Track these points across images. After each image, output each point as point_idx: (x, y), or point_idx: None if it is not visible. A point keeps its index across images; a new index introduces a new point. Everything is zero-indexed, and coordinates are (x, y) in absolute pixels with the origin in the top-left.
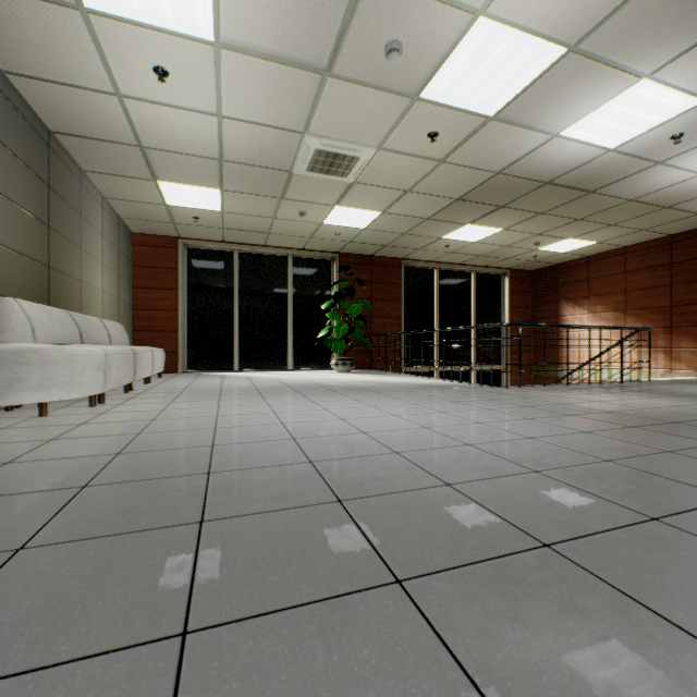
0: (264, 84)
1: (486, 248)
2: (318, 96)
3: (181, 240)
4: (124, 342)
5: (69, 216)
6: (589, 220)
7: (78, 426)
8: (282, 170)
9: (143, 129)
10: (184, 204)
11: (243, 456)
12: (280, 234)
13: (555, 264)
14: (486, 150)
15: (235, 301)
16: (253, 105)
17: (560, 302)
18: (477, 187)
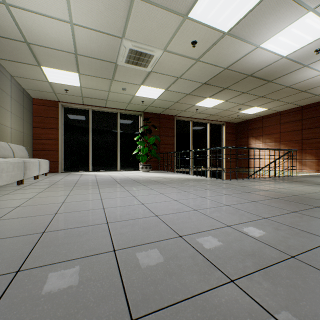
0: (96, 1)
1: (215, 111)
2: (129, 12)
3: (60, 102)
4: (24, 156)
5: None
6: (266, 97)
7: None
8: (111, 62)
9: (26, 30)
10: (59, 81)
11: (60, 245)
12: (113, 101)
13: (247, 119)
14: (221, 54)
15: (90, 135)
16: (91, 16)
17: (249, 138)
18: (214, 77)
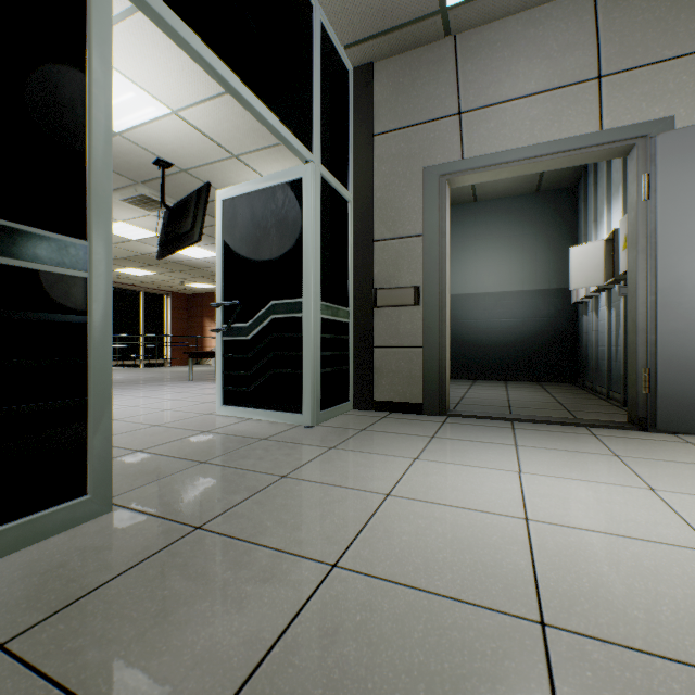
0: None
1: (150, 280)
2: None
3: None
4: None
5: None
6: (207, 278)
7: None
8: None
9: None
10: None
11: None
12: None
13: (202, 293)
14: (135, 247)
15: None
16: None
17: (205, 318)
18: (134, 256)
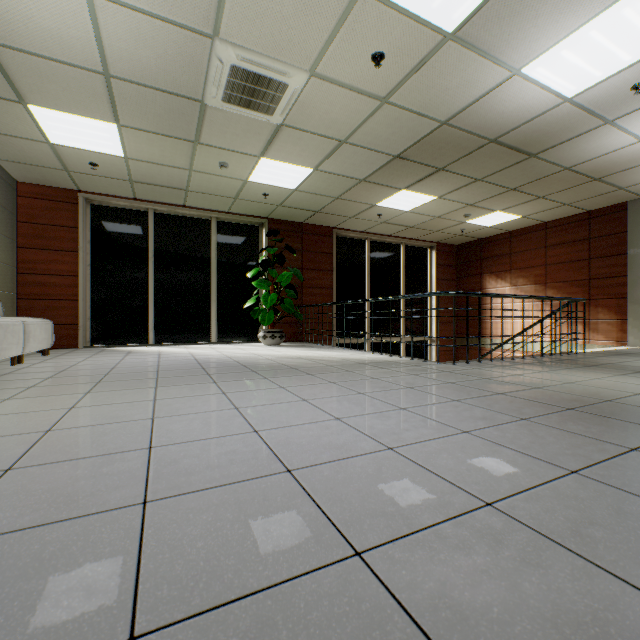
0: None
1: (417, 219)
2: None
3: (81, 194)
4: None
5: None
6: (522, 190)
7: None
8: (192, 99)
9: None
10: (73, 143)
11: None
12: (200, 192)
13: (479, 238)
14: (436, 88)
15: (150, 266)
16: None
17: (483, 275)
18: (419, 142)
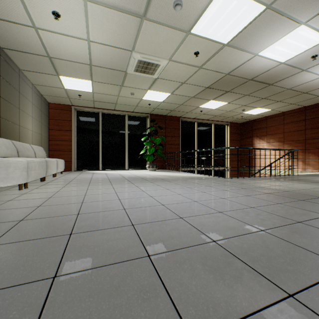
0: (111, 23)
1: (219, 112)
2: (139, 30)
3: (73, 106)
4: (43, 156)
5: (12, 92)
6: (268, 99)
7: (7, 202)
8: (122, 71)
9: (49, 47)
10: (73, 88)
11: (94, 221)
12: (121, 104)
13: (251, 120)
14: (222, 62)
15: (100, 136)
16: (105, 34)
17: (253, 137)
18: (217, 81)
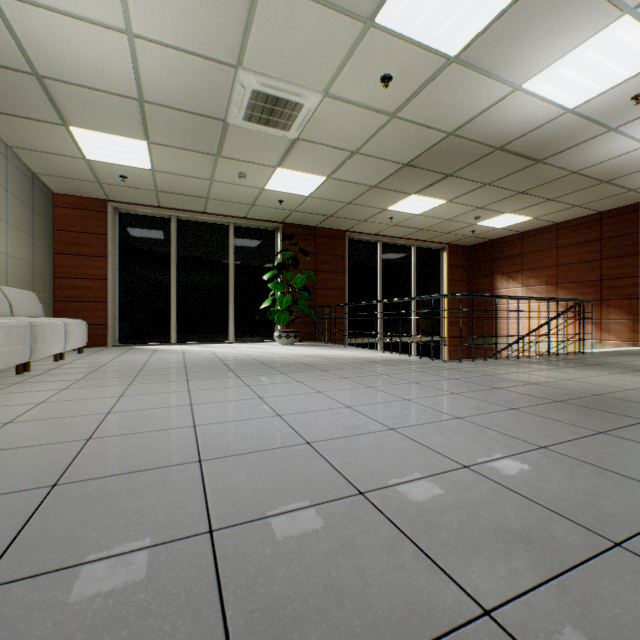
0: None
1: (428, 222)
2: (252, 11)
3: (111, 203)
4: (35, 313)
5: None
6: (530, 193)
7: None
8: (216, 118)
9: (33, 47)
10: (107, 158)
11: (88, 519)
12: (220, 200)
13: (490, 239)
14: (441, 104)
15: (172, 270)
16: (170, 19)
17: (495, 276)
18: (427, 151)
